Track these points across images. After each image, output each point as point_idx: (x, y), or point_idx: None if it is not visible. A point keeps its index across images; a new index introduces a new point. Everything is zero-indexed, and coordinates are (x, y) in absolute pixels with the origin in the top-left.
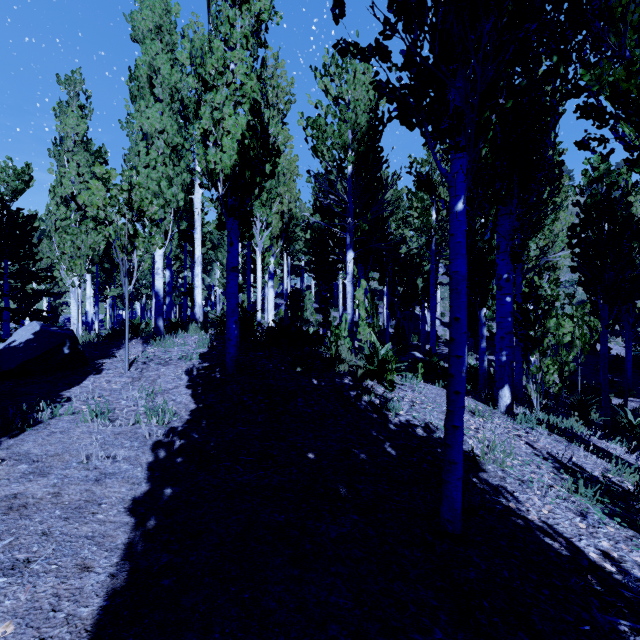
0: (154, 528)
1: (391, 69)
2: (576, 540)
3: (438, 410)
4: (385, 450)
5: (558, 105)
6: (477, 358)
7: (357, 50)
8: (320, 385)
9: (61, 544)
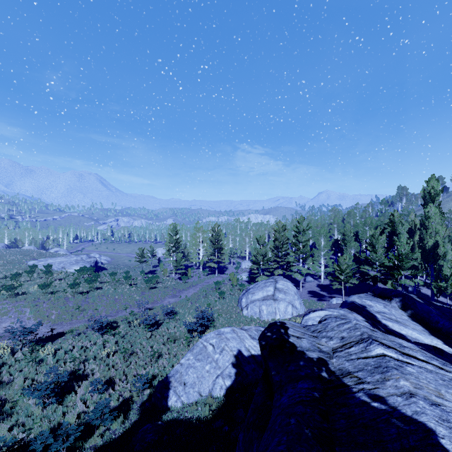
0: None
1: None
2: None
3: None
4: None
5: None
6: None
7: None
8: None
9: None
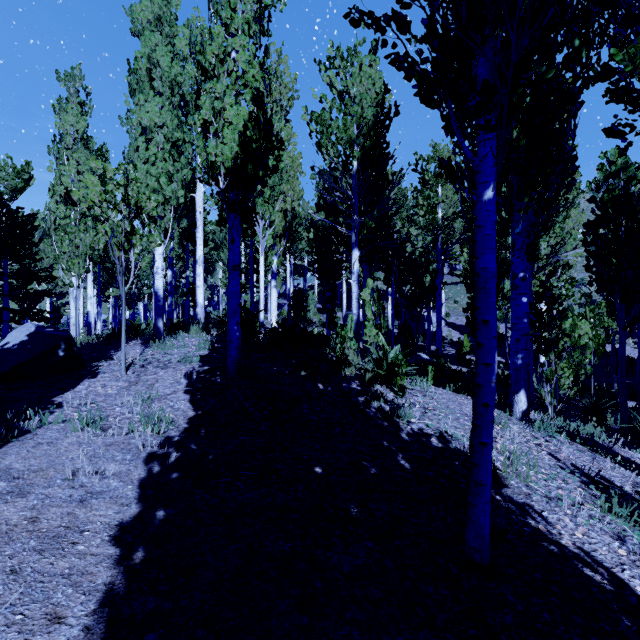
0: (142, 562)
1: (410, 41)
2: (618, 571)
3: (452, 417)
4: (398, 463)
5: (579, 93)
6: None
7: (372, 20)
8: (326, 390)
9: (31, 585)
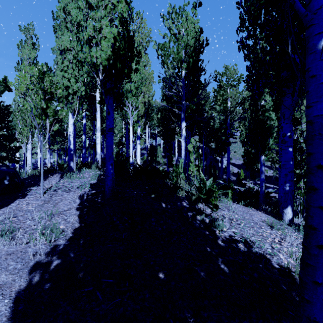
0: None
1: None
2: None
3: (249, 226)
4: (219, 267)
5: None
6: (251, 183)
7: None
8: (167, 207)
9: None
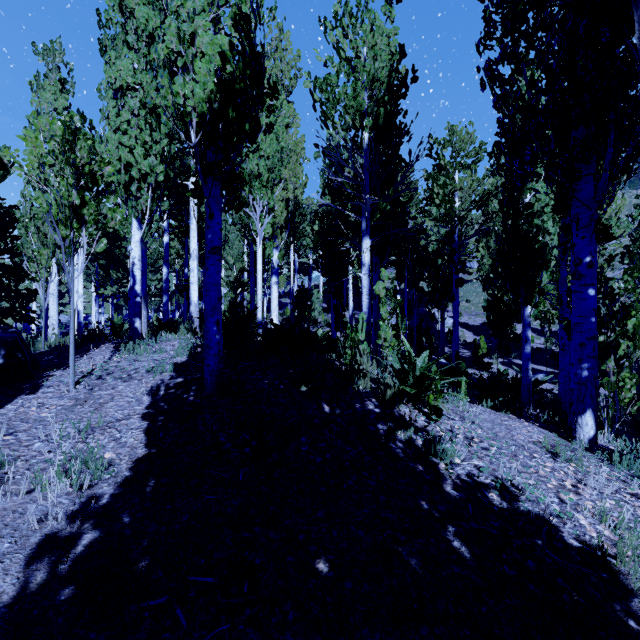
0: None
1: None
2: None
3: (507, 452)
4: (450, 546)
5: None
6: (502, 362)
7: None
8: (334, 414)
9: None
